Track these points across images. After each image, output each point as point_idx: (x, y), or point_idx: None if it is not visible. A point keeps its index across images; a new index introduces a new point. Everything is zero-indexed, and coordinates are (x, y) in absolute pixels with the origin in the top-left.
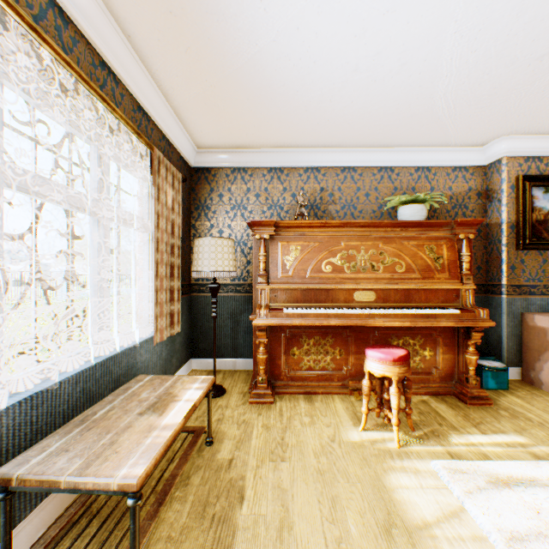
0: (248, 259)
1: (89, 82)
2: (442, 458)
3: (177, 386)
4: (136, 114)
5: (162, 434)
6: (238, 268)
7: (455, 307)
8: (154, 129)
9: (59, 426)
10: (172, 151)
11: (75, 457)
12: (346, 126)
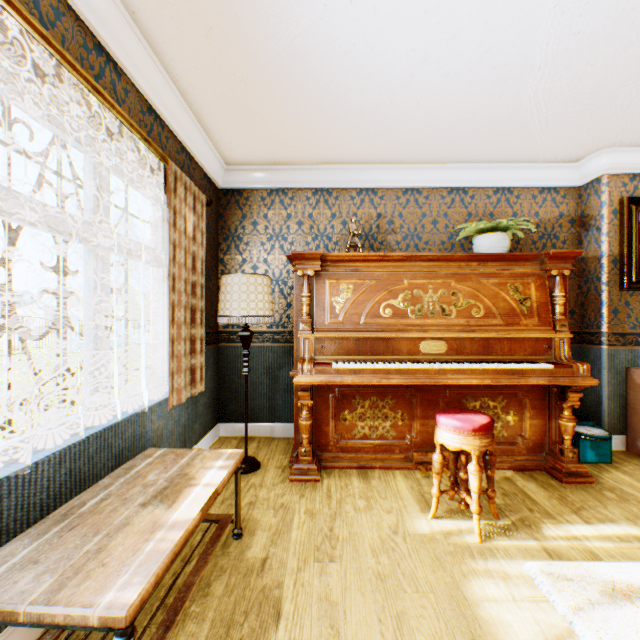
0: (288, 301)
1: (76, 66)
2: (537, 557)
3: (196, 464)
4: (146, 117)
5: (169, 536)
6: (276, 312)
7: (546, 361)
8: (170, 137)
9: (35, 522)
10: (194, 167)
11: (44, 573)
12: (409, 136)
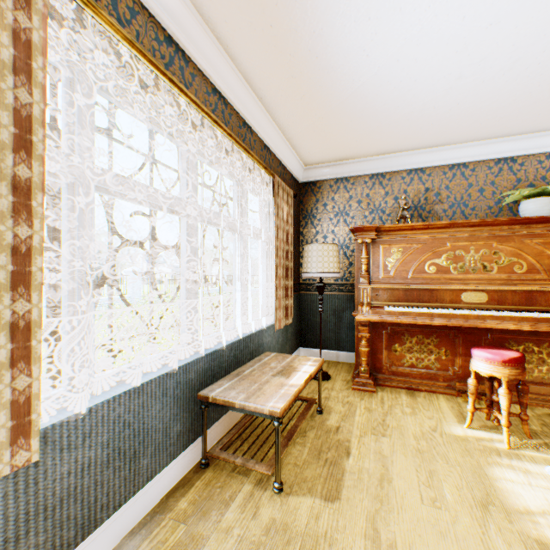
0: (350, 261)
1: (239, 143)
2: None
3: (295, 362)
4: (263, 152)
5: (290, 389)
6: (340, 269)
7: None
8: (274, 159)
9: (223, 376)
10: (286, 173)
11: (239, 392)
12: (452, 125)
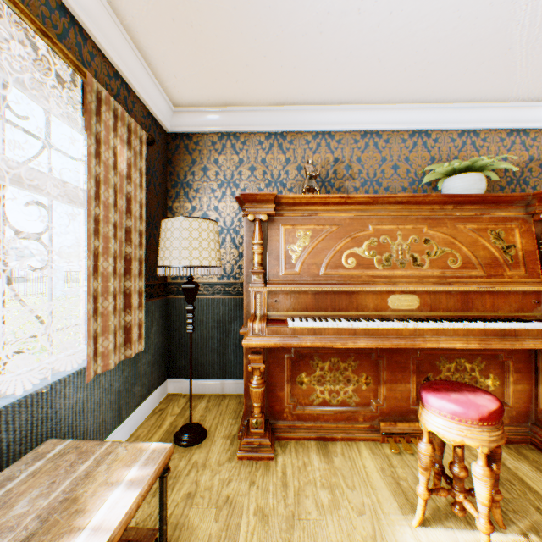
0: (240, 251)
1: None
2: None
3: (97, 475)
4: (54, 15)
5: None
6: (227, 262)
7: (535, 318)
8: (97, 55)
9: None
10: (134, 100)
11: None
12: (374, 64)
